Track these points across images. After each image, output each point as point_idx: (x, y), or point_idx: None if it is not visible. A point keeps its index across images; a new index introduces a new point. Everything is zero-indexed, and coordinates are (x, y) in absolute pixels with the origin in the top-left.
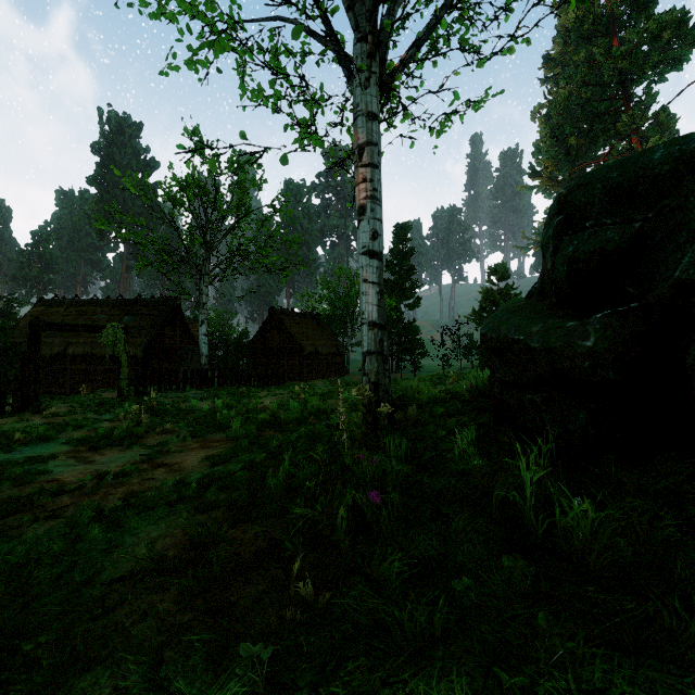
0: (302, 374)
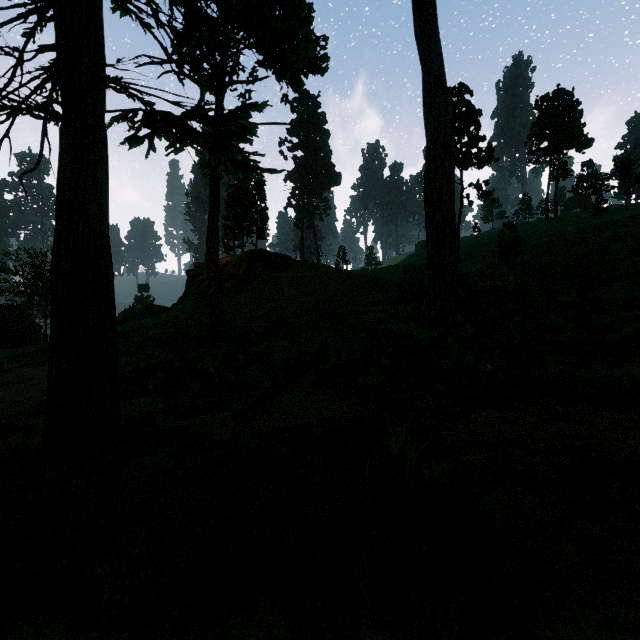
0: (7, 344)
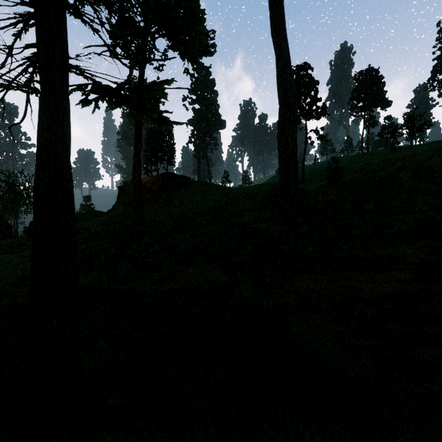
0: None
